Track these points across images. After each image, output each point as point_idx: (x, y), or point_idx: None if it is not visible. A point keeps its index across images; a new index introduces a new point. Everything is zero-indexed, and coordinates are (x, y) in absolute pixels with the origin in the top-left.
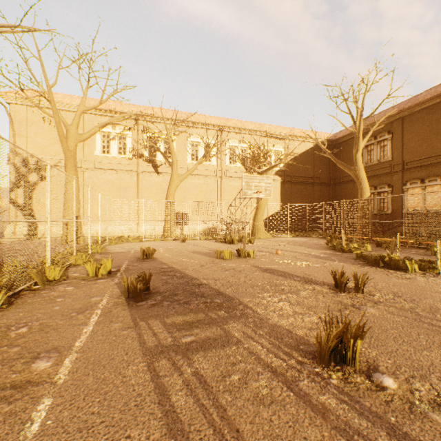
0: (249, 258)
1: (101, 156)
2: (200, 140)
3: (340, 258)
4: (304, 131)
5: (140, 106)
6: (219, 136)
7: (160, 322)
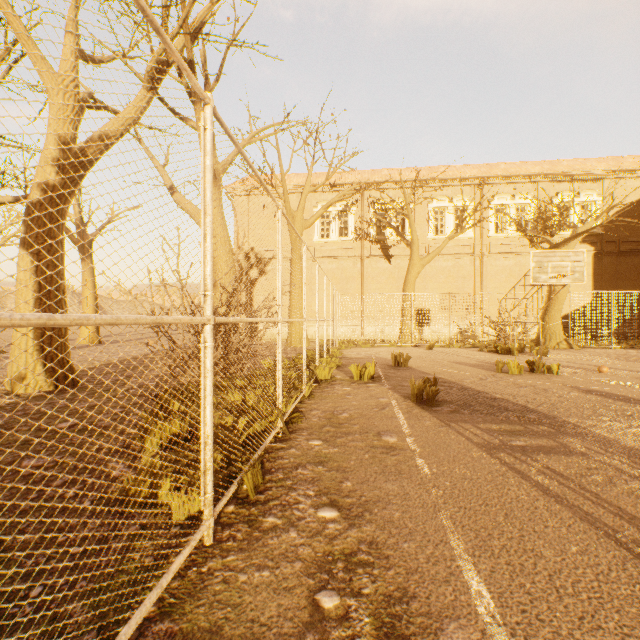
0: (550, 374)
1: (320, 242)
2: (448, 203)
3: None
4: None
5: (364, 171)
6: (477, 194)
7: (472, 426)
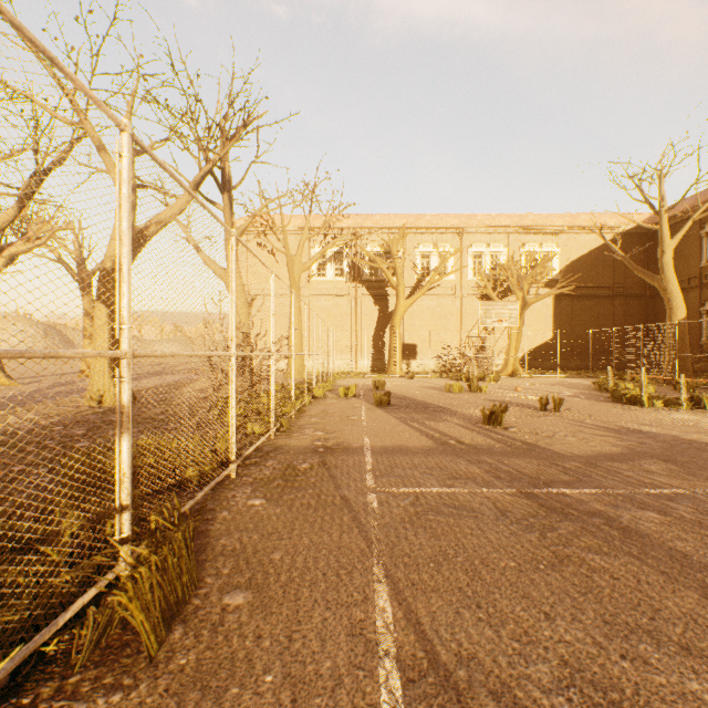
0: (481, 393)
1: (317, 281)
2: (432, 249)
3: (589, 397)
4: (595, 216)
5: (358, 216)
6: (458, 241)
7: (401, 413)
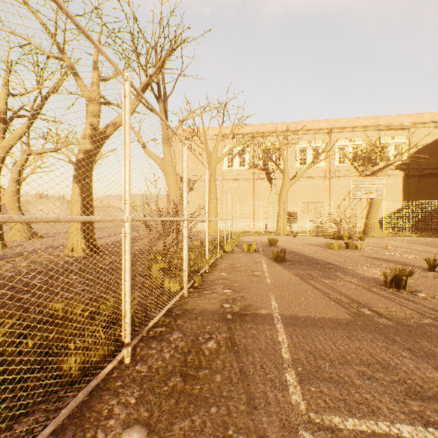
0: (356, 250)
1: (227, 170)
2: (308, 145)
3: None
4: (437, 114)
5: (255, 125)
6: (327, 138)
7: (297, 269)
